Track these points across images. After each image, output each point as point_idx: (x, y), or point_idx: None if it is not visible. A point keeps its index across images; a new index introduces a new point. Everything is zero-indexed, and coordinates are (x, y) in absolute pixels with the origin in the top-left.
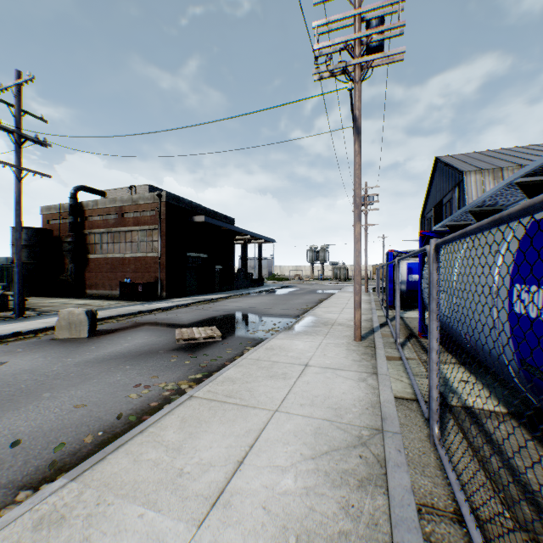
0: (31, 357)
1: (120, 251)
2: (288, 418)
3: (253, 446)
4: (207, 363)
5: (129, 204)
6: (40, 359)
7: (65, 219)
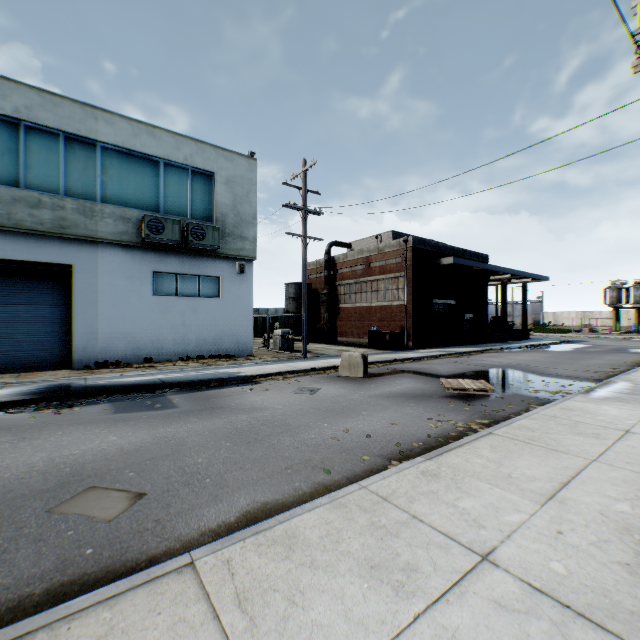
0: (333, 387)
1: (366, 300)
2: (611, 469)
3: (573, 478)
4: (488, 413)
5: (375, 254)
6: (340, 389)
7: (320, 273)
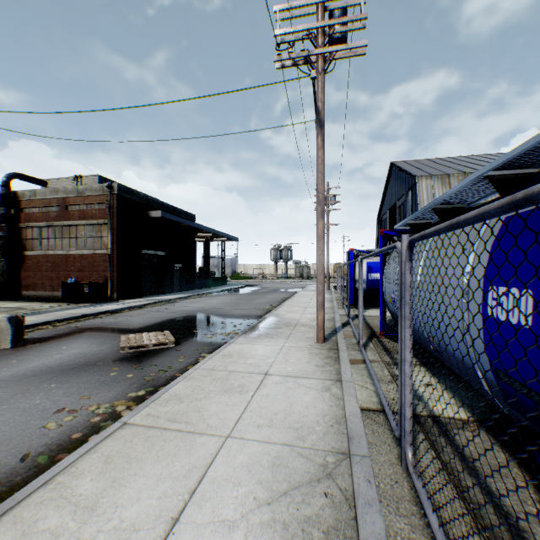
0: None
1: (63, 247)
2: (242, 446)
3: (194, 492)
4: (154, 375)
5: (74, 196)
6: None
7: None
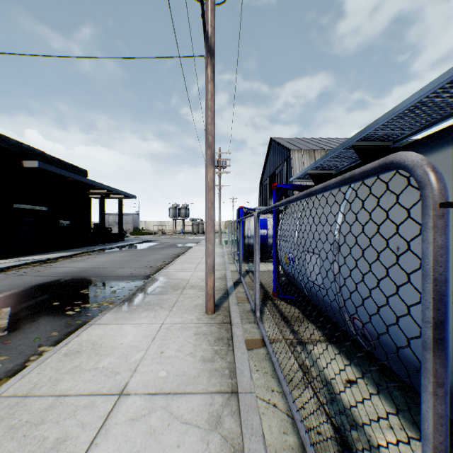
0: None
1: None
2: None
3: None
4: None
5: None
6: None
7: None
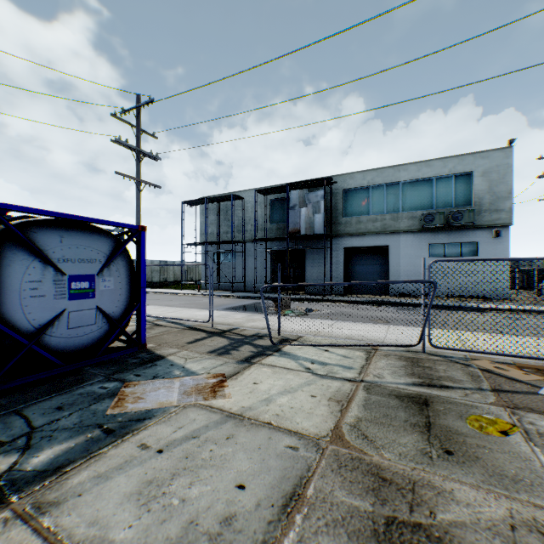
0: (541, 321)
1: None
2: None
3: None
4: None
5: None
6: None
7: None
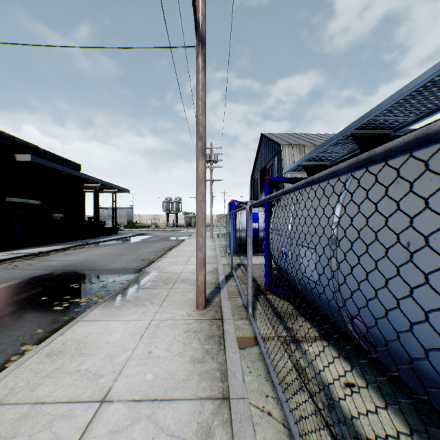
0: None
1: None
2: None
3: None
4: None
5: None
6: None
7: None
